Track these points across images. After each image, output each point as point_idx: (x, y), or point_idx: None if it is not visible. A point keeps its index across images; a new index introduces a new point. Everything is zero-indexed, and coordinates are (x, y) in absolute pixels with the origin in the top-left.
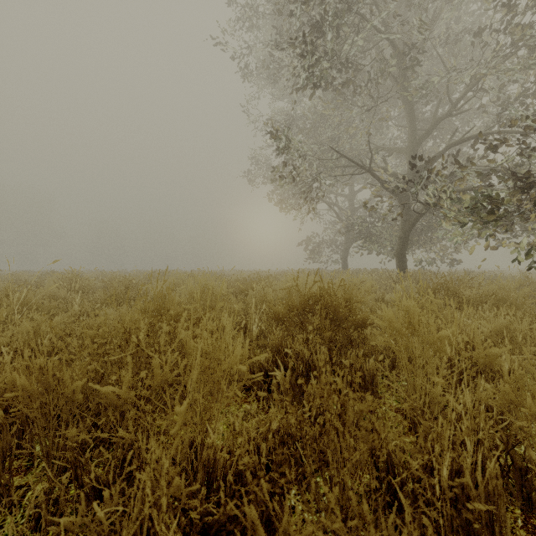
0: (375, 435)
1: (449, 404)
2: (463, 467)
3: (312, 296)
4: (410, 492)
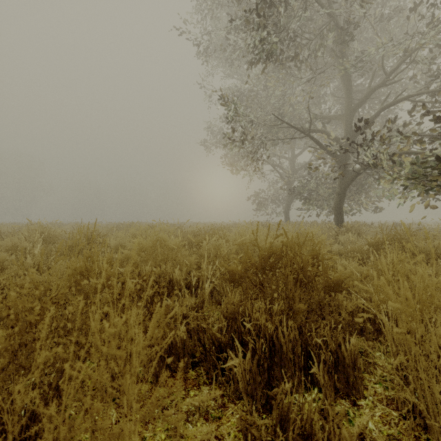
0: None
1: None
2: None
3: (274, 254)
4: None
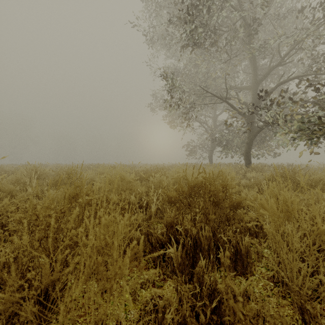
0: None
1: None
2: None
3: (197, 184)
4: None
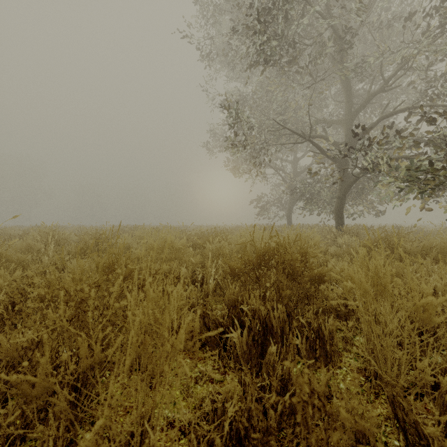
0: None
1: None
2: None
3: (268, 252)
4: None
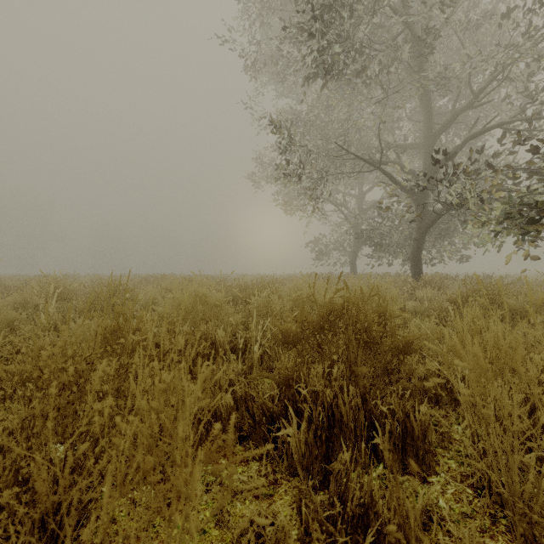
0: None
1: None
2: None
3: (334, 310)
4: None
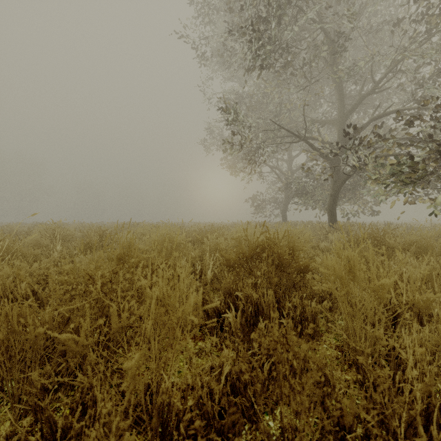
0: (344, 413)
1: (409, 361)
2: (417, 420)
3: (260, 245)
4: (360, 439)
